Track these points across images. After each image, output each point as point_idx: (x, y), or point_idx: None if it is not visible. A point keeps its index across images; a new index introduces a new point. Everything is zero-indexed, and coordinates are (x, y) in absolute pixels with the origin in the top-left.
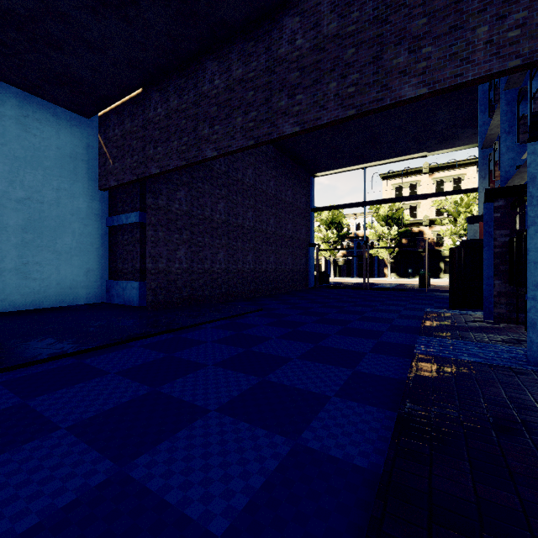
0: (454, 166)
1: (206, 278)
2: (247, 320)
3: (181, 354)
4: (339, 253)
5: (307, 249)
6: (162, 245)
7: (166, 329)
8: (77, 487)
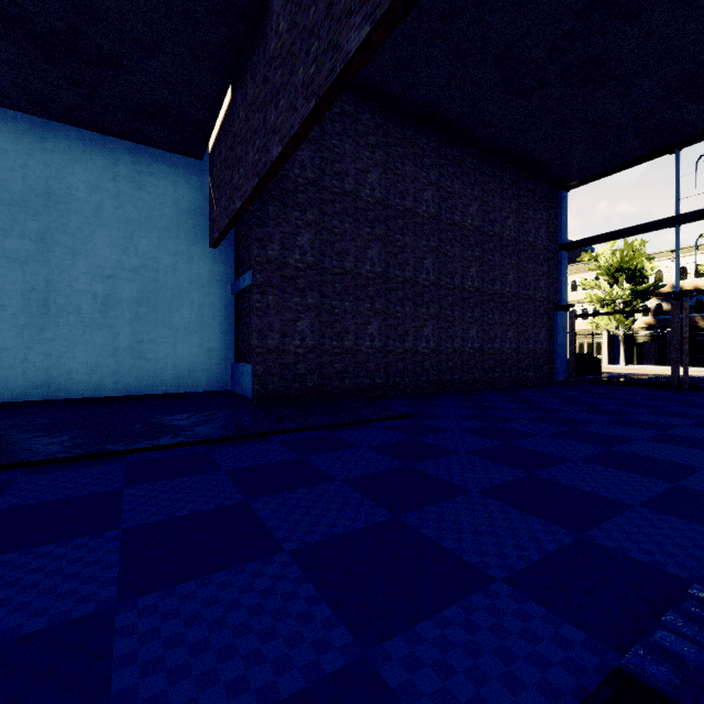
0: None
1: (346, 362)
2: (355, 434)
3: (139, 490)
4: (638, 323)
5: (550, 315)
6: (273, 313)
7: (209, 437)
8: None
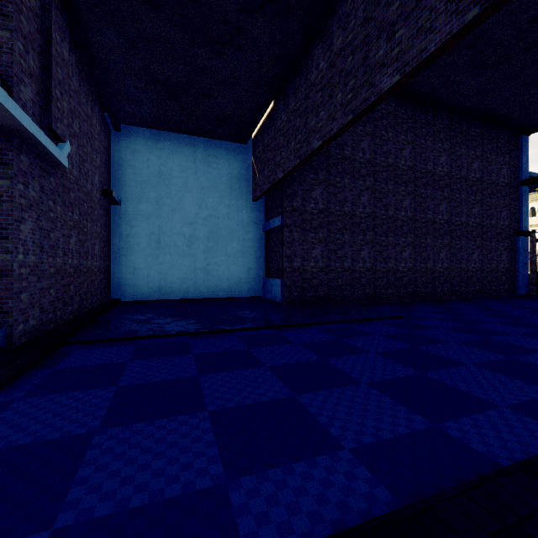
0: None
1: (345, 277)
2: (366, 327)
3: (258, 350)
4: None
5: (512, 239)
6: (297, 244)
7: (274, 324)
8: (67, 430)
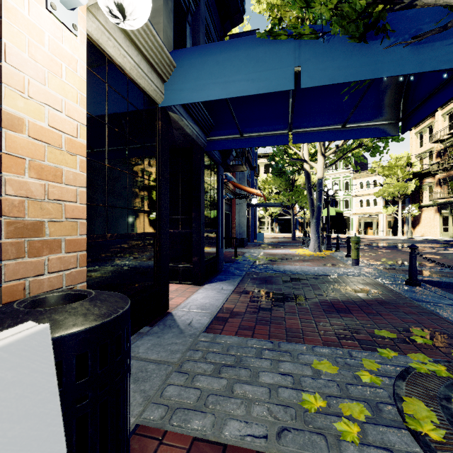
0: (265, 156)
1: None
2: None
3: None
4: None
5: None
6: None
7: None
8: None
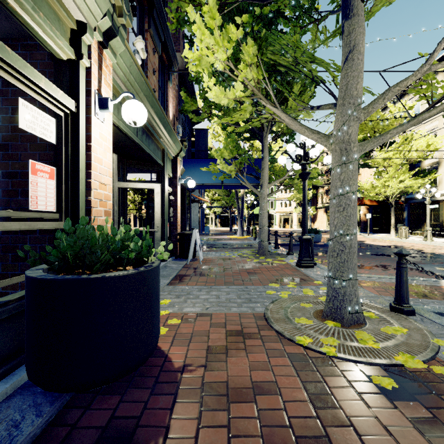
0: None
1: None
2: None
3: None
4: (144, 210)
5: None
6: None
7: None
8: None
